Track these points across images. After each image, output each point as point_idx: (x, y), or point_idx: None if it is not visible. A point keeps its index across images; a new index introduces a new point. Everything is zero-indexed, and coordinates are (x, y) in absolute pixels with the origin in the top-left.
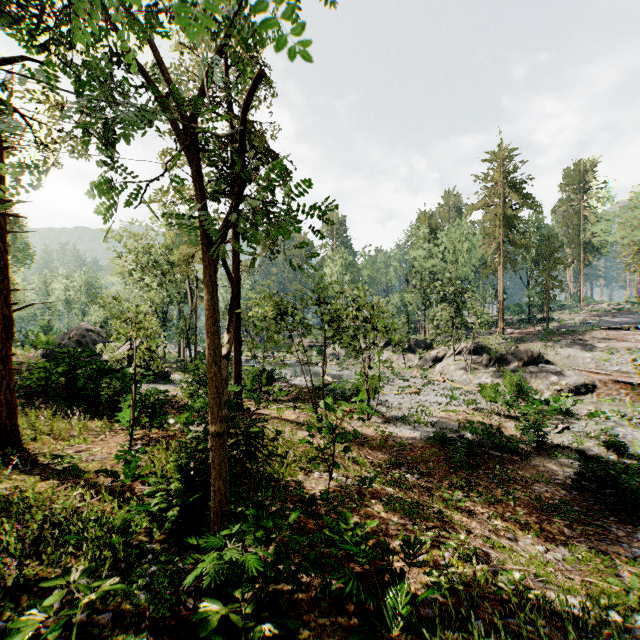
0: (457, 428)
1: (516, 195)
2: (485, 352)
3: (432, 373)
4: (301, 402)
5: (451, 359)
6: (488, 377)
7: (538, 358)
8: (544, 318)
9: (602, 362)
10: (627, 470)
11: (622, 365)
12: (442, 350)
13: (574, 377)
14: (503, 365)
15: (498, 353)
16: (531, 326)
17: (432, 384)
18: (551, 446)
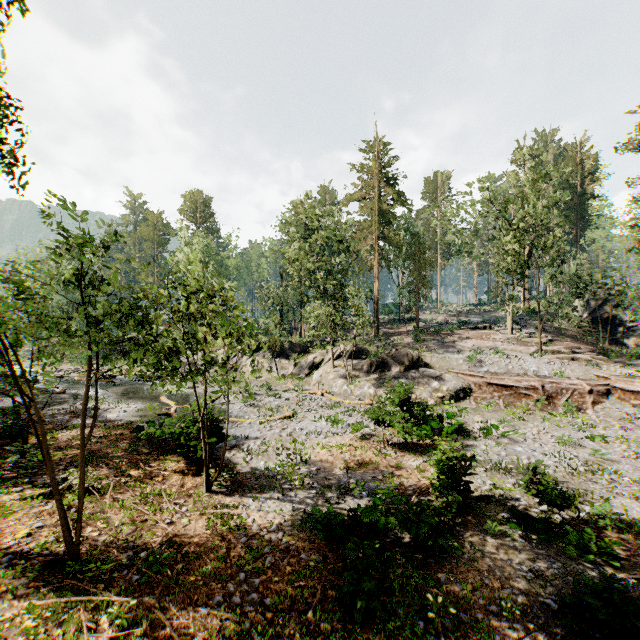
0: (346, 482)
1: (391, 189)
2: (364, 355)
3: (309, 383)
4: (90, 465)
5: (329, 365)
6: (371, 386)
7: (418, 361)
8: (412, 318)
9: (473, 363)
10: (584, 541)
11: (490, 365)
12: (319, 354)
13: (453, 381)
14: (384, 371)
15: (378, 357)
16: (402, 326)
17: (309, 400)
18: (473, 502)
